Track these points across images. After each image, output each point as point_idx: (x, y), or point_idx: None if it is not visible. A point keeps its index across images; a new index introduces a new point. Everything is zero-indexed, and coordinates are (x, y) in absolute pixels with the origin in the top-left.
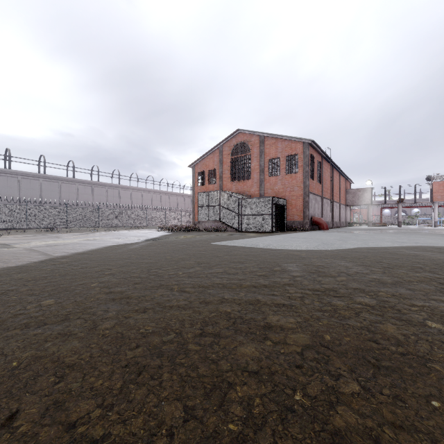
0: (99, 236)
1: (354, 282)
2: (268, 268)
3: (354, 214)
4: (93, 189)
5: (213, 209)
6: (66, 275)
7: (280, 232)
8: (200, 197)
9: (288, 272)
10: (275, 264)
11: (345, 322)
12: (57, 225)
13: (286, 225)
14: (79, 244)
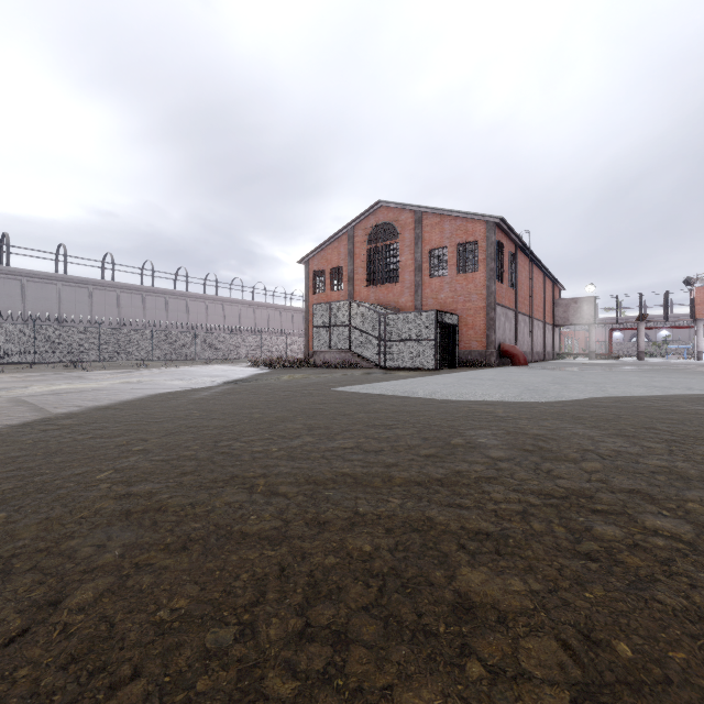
0: (149, 376)
1: (622, 475)
2: (441, 441)
3: (565, 340)
4: (144, 298)
5: (338, 332)
6: (57, 453)
7: (449, 368)
8: (317, 311)
9: (480, 449)
10: (451, 432)
11: (649, 595)
12: (84, 358)
13: (458, 357)
14: (108, 390)
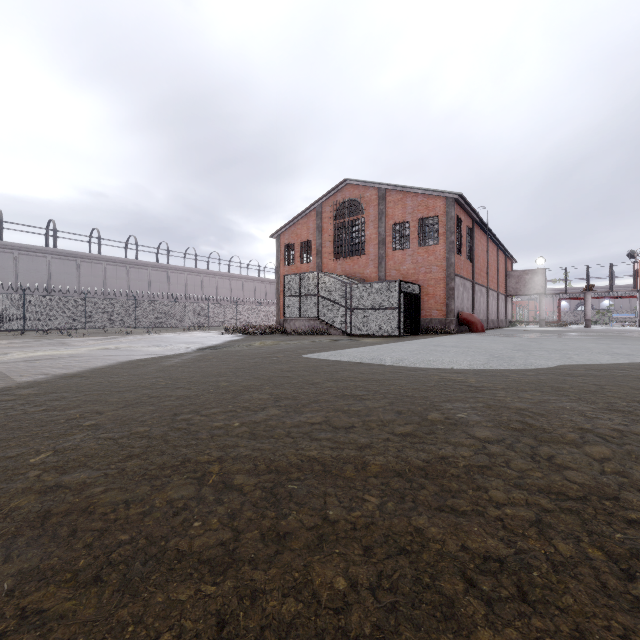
0: (128, 343)
1: None
2: (416, 415)
3: (517, 309)
4: (128, 270)
5: (307, 301)
6: None
7: (411, 335)
8: (288, 282)
9: (462, 427)
10: (426, 404)
11: None
12: (71, 325)
13: (420, 324)
14: (82, 357)
